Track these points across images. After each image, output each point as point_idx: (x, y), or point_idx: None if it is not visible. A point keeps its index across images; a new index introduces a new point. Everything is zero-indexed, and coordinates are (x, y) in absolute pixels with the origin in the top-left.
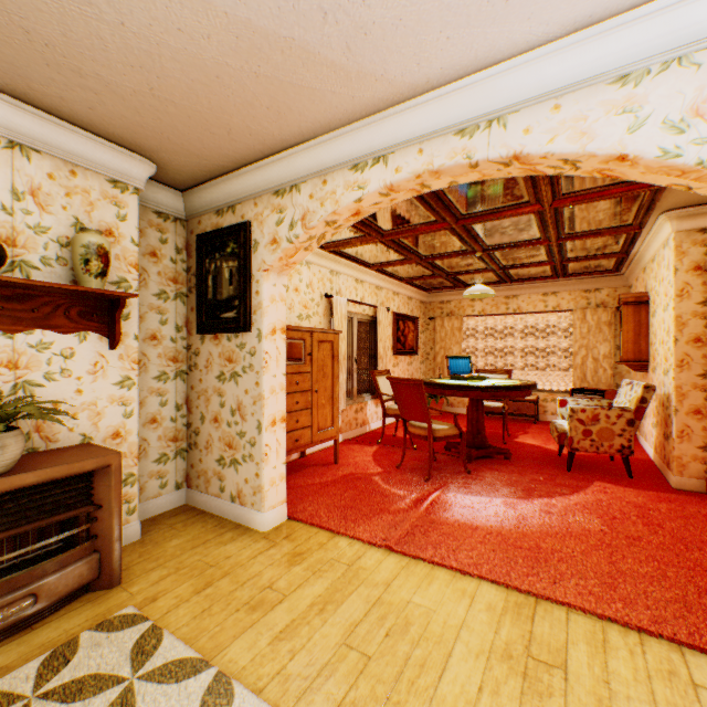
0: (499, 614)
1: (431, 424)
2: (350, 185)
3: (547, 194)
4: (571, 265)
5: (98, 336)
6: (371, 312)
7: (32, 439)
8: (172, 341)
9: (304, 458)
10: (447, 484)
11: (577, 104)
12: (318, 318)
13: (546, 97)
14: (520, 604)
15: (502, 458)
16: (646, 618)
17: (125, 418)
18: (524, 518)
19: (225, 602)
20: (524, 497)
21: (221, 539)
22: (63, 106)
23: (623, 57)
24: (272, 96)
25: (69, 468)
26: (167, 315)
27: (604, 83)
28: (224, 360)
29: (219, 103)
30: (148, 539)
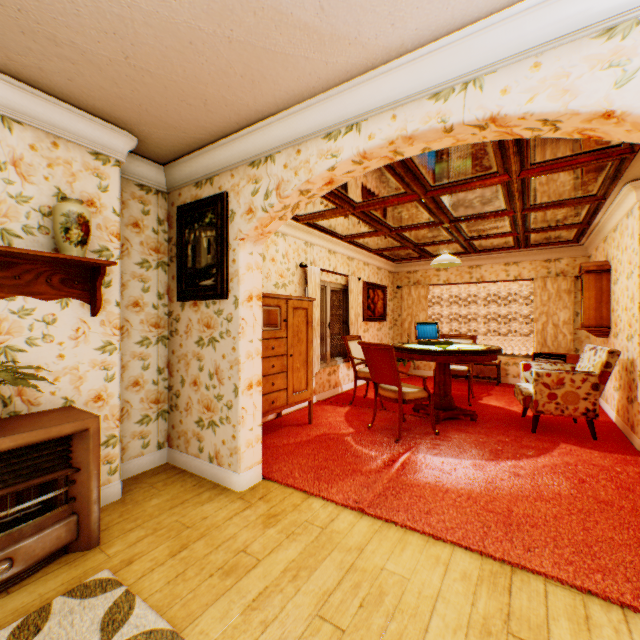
0: (475, 584)
1: (401, 387)
2: (324, 153)
3: (515, 164)
4: (533, 236)
5: (80, 303)
6: (343, 281)
7: (14, 402)
8: (154, 308)
9: (280, 419)
10: (417, 445)
11: (558, 61)
12: (293, 287)
13: (525, 55)
14: (496, 574)
15: (468, 420)
16: (628, 591)
17: (106, 381)
18: (493, 481)
19: (200, 566)
20: (492, 459)
21: (199, 499)
22: (43, 77)
23: (610, 8)
24: (245, 63)
25: (46, 433)
26: (149, 283)
27: (589, 37)
28: (203, 326)
29: (193, 71)
30: (129, 498)
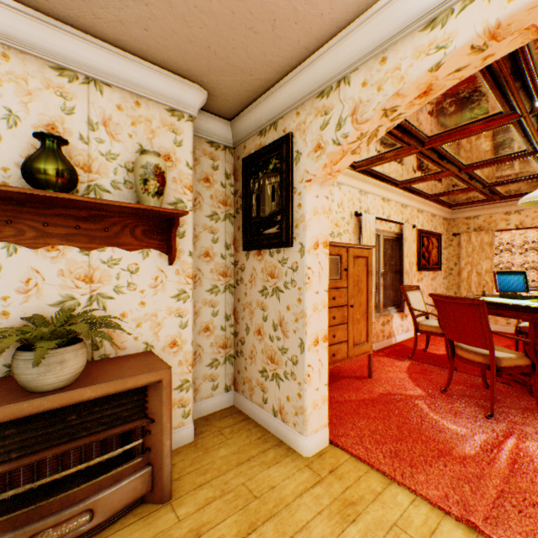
0: None
1: (493, 352)
2: (422, 49)
3: None
4: None
5: (158, 253)
6: (396, 229)
7: (104, 346)
8: (222, 258)
9: (335, 368)
10: (518, 425)
11: None
12: (348, 236)
13: None
14: None
15: None
16: None
17: (180, 328)
18: None
19: None
20: None
21: (264, 458)
22: (124, 33)
23: None
24: None
25: (122, 383)
26: (217, 234)
27: None
28: (266, 275)
29: None
30: (199, 443)
